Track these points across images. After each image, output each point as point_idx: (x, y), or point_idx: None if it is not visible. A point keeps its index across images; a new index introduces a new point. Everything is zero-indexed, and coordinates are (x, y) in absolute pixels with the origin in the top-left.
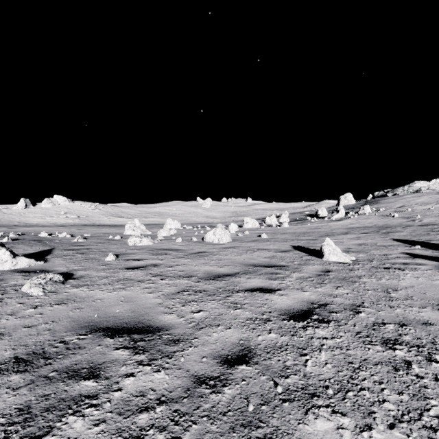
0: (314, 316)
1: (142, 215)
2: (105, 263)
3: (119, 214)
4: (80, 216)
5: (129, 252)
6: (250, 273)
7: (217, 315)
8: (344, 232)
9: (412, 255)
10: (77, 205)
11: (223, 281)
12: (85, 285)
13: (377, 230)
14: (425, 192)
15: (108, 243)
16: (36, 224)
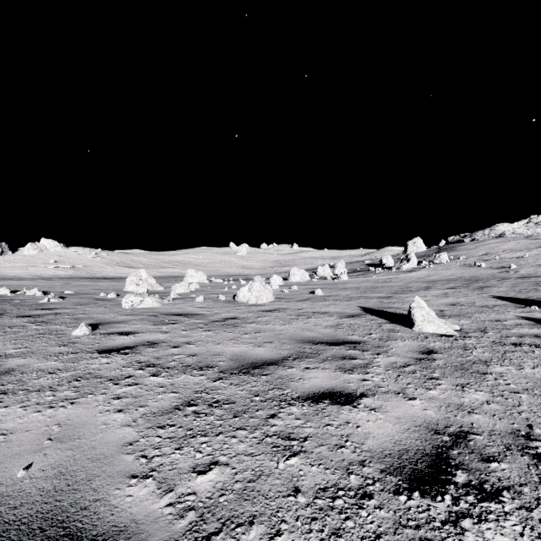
0: (458, 475)
1: (158, 264)
2: (69, 340)
3: (129, 263)
4: (76, 266)
5: (118, 320)
6: (306, 357)
7: (249, 481)
8: (424, 287)
9: (537, 321)
10: (72, 252)
11: (262, 377)
12: (0, 391)
13: (466, 283)
14: (510, 237)
15: (92, 305)
16: (12, 277)
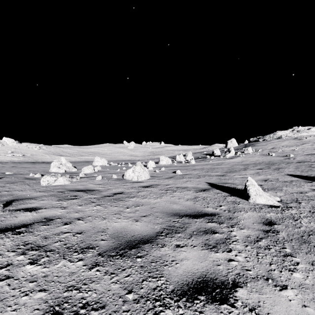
0: None
1: (79, 154)
2: None
3: (60, 153)
4: (25, 155)
5: (31, 196)
6: (176, 232)
7: None
8: (243, 168)
9: None
10: (23, 146)
11: (137, 260)
12: None
13: (267, 166)
14: (285, 138)
15: (19, 183)
16: None
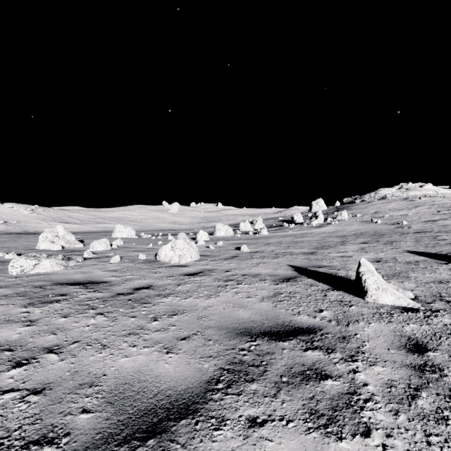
0: None
1: (95, 220)
2: None
3: (65, 219)
4: (9, 221)
5: None
6: (247, 380)
7: None
8: (340, 242)
9: None
10: (6, 207)
11: None
12: None
13: (374, 238)
14: (391, 199)
15: None
16: None
